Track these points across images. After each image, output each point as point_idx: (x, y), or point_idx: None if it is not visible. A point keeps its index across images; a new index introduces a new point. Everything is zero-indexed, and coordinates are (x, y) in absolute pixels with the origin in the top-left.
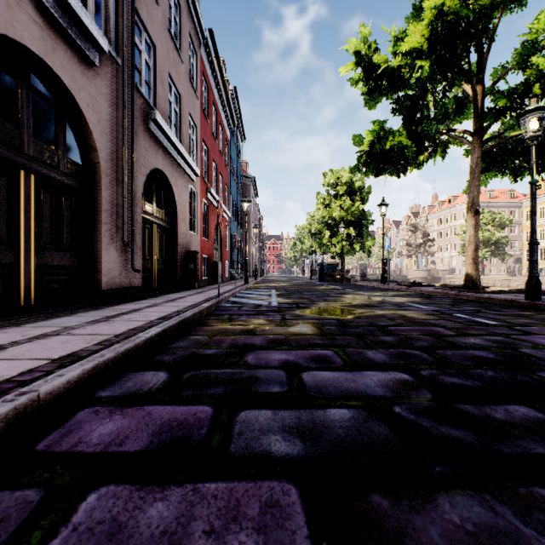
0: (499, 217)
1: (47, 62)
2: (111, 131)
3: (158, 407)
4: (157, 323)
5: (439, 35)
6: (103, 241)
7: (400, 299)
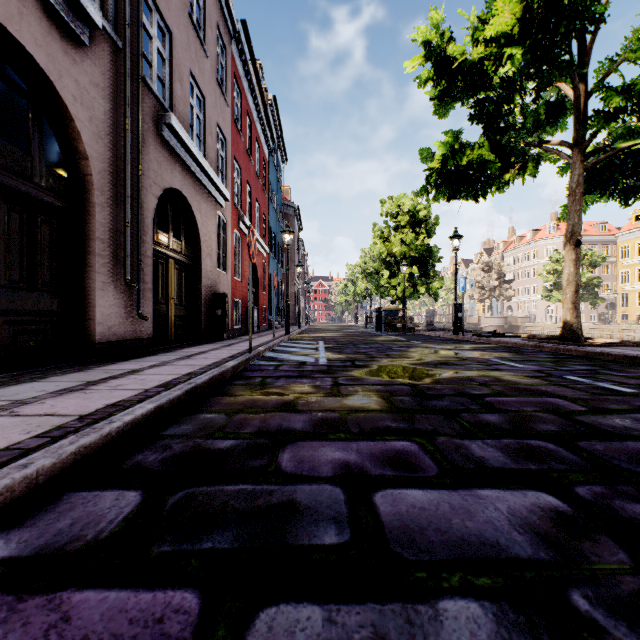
0: (590, 254)
1: (10, 30)
2: (108, 135)
3: (91, 595)
4: (154, 393)
5: (535, 15)
6: (97, 279)
7: (484, 354)
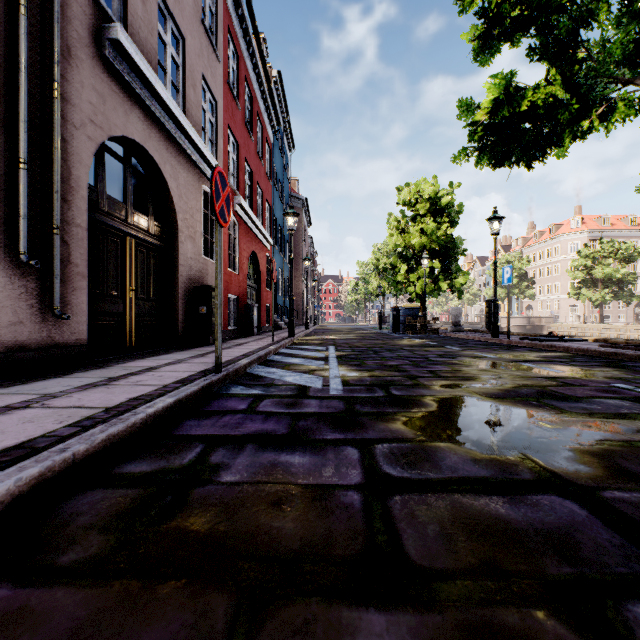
0: (624, 248)
1: None
2: None
3: None
4: None
5: None
6: None
7: (579, 371)
